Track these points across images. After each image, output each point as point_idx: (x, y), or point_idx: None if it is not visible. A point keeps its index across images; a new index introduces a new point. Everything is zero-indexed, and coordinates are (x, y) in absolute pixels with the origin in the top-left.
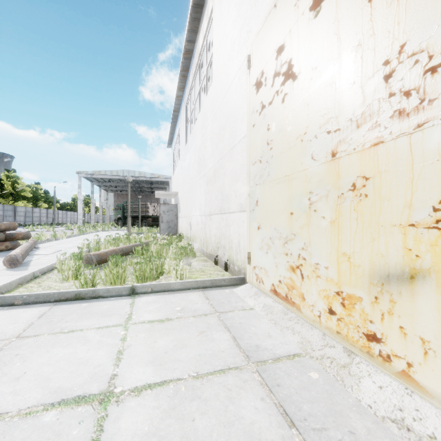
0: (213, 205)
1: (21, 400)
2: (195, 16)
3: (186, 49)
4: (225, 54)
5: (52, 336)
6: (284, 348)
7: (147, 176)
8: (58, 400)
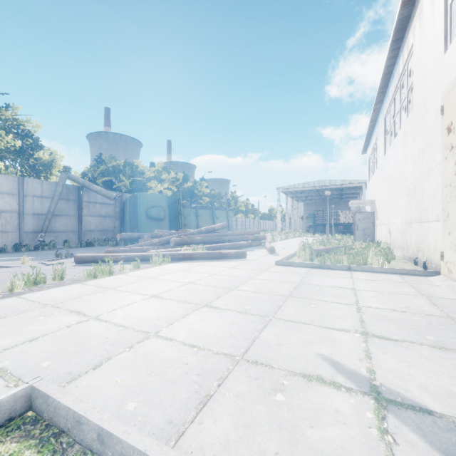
0: (413, 215)
1: (324, 284)
2: (394, 47)
3: (385, 72)
4: (424, 91)
5: (319, 276)
6: (450, 297)
7: (337, 184)
8: (336, 286)
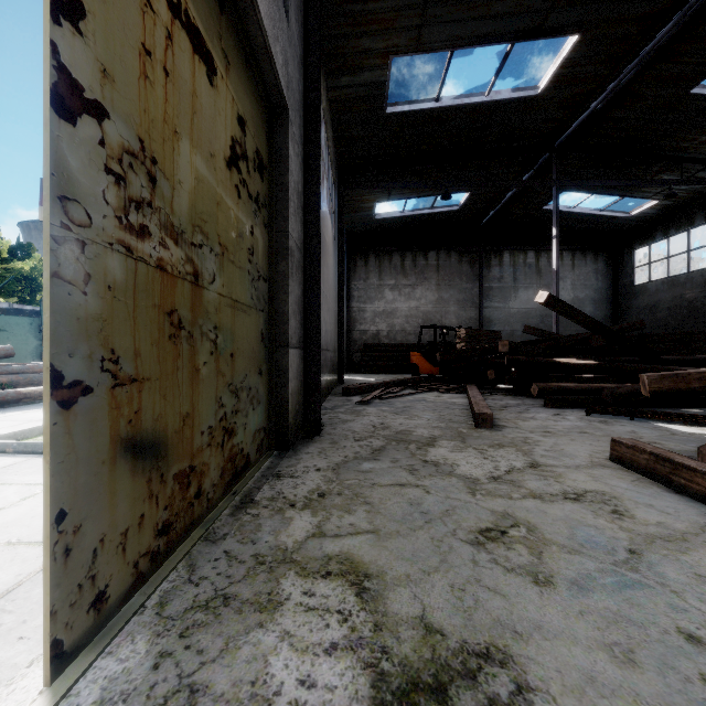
0: None
1: None
2: None
3: None
4: None
5: None
6: None
7: None
8: None
